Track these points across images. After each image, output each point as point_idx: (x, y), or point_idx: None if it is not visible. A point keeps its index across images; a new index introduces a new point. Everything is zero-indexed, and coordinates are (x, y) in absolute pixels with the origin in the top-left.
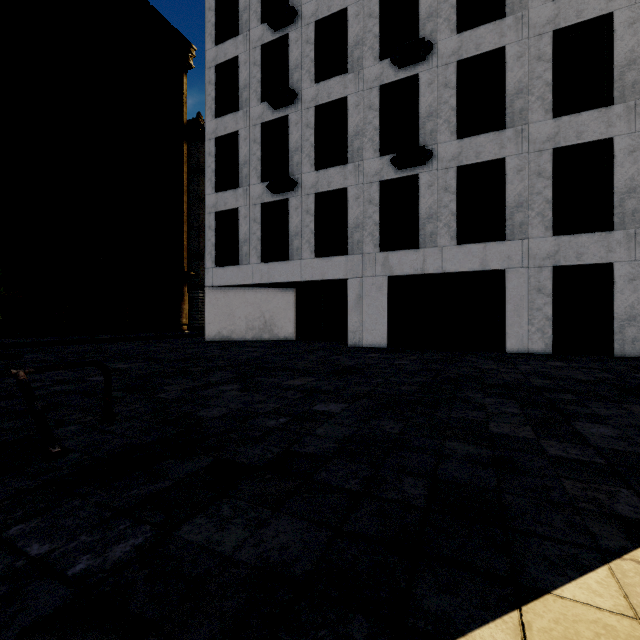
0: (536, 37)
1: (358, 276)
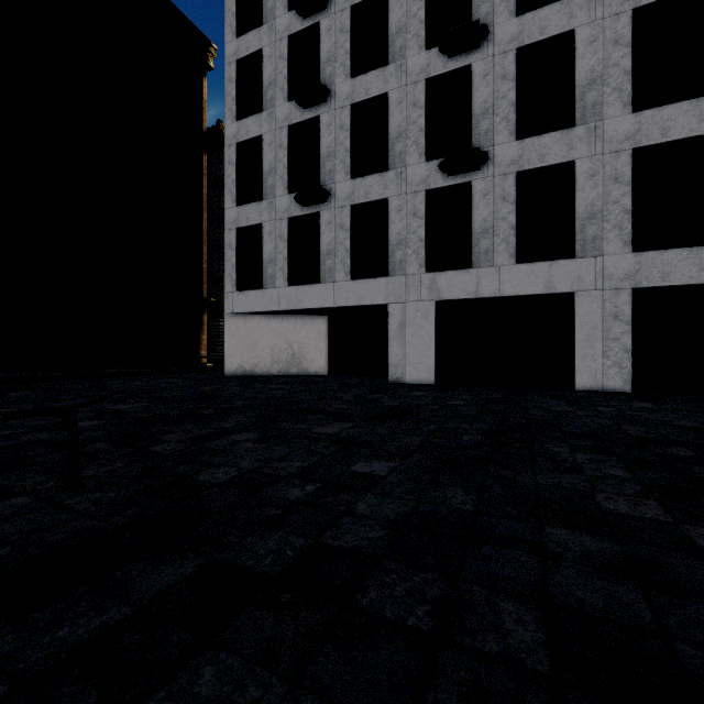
0: (612, 17)
1: (400, 301)
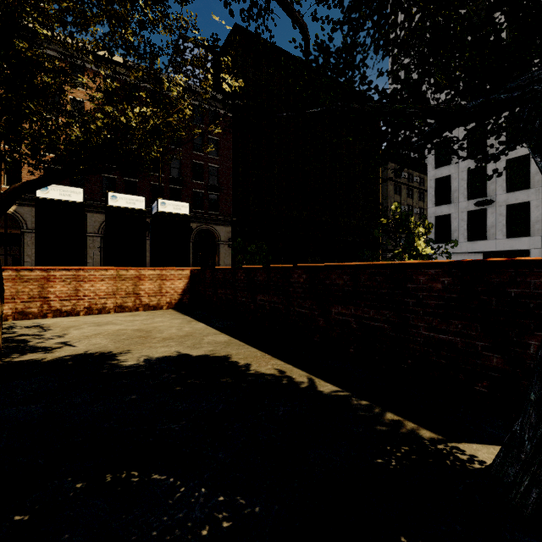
0: None
1: (538, 248)
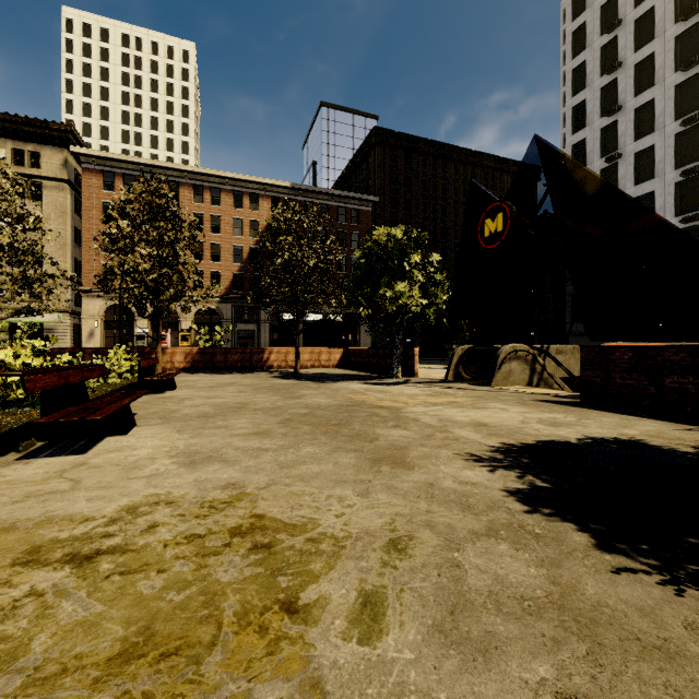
0: None
1: None
